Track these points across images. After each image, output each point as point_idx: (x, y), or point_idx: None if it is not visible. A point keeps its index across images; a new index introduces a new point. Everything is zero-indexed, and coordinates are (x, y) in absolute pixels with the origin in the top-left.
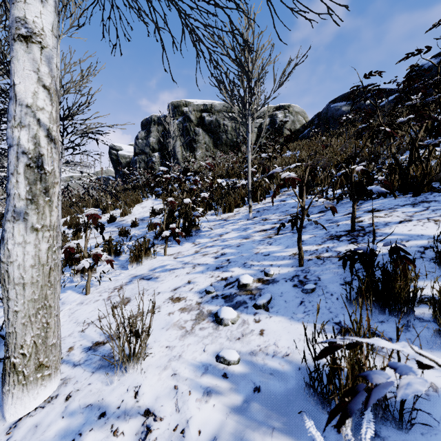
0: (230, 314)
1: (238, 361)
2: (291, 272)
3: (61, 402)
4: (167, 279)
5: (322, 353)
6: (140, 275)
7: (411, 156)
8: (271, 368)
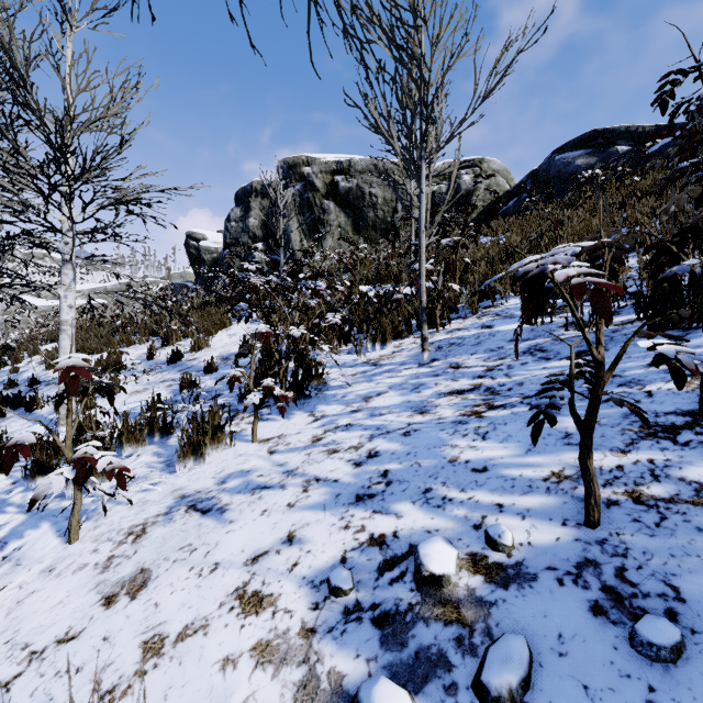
0: None
1: None
2: (568, 545)
3: None
4: (243, 519)
5: None
6: (191, 496)
7: None
8: None
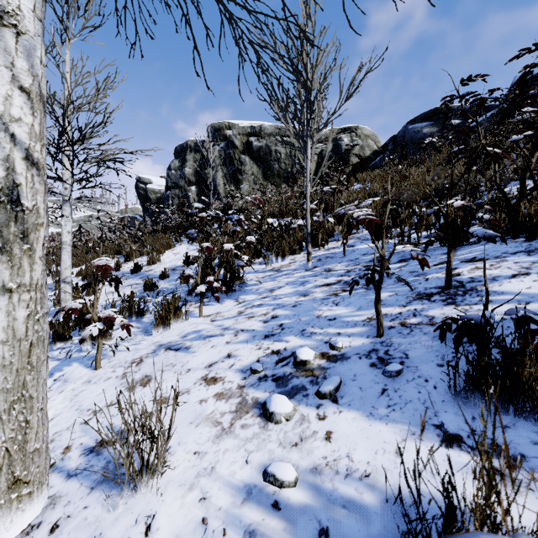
0: (283, 406)
1: (294, 482)
2: (367, 345)
3: (44, 536)
4: (201, 350)
5: None
6: (166, 344)
7: (522, 187)
8: (344, 496)
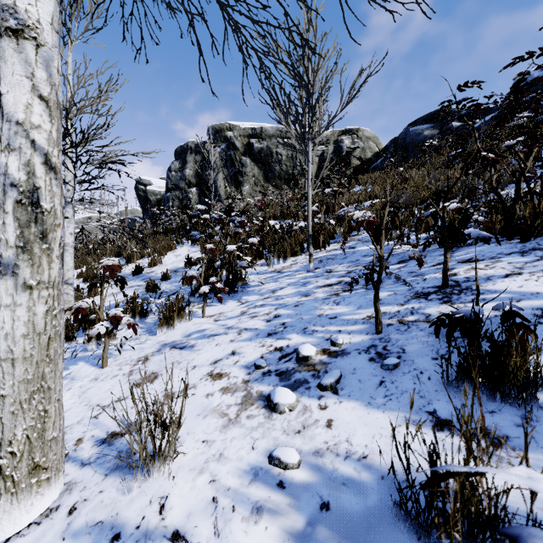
0: (287, 398)
1: (298, 464)
2: (366, 341)
3: (63, 517)
4: (206, 348)
5: (429, 479)
6: (171, 343)
7: (517, 190)
8: (344, 475)
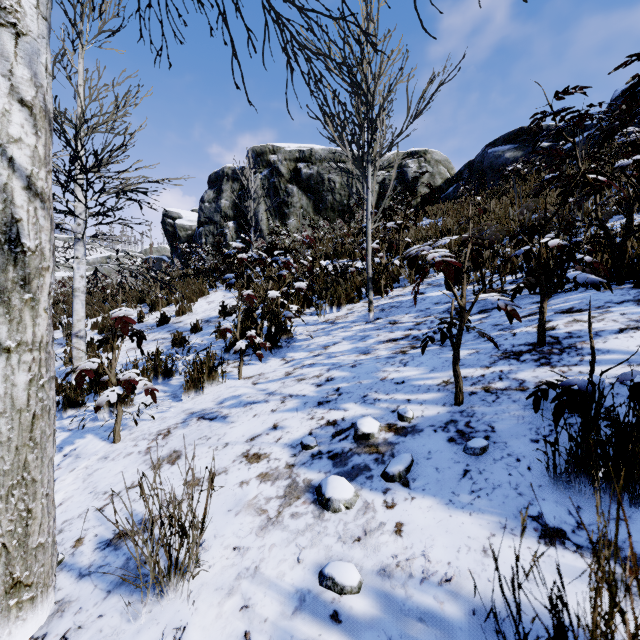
0: (343, 491)
1: (358, 587)
2: (443, 415)
3: None
4: (241, 420)
5: None
6: (199, 412)
7: (629, 222)
8: (421, 606)
